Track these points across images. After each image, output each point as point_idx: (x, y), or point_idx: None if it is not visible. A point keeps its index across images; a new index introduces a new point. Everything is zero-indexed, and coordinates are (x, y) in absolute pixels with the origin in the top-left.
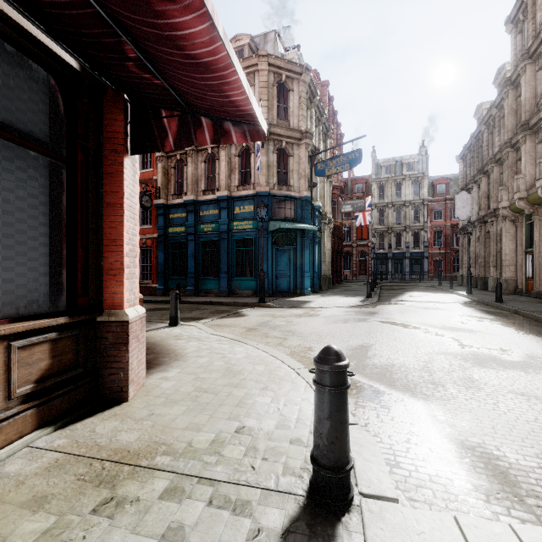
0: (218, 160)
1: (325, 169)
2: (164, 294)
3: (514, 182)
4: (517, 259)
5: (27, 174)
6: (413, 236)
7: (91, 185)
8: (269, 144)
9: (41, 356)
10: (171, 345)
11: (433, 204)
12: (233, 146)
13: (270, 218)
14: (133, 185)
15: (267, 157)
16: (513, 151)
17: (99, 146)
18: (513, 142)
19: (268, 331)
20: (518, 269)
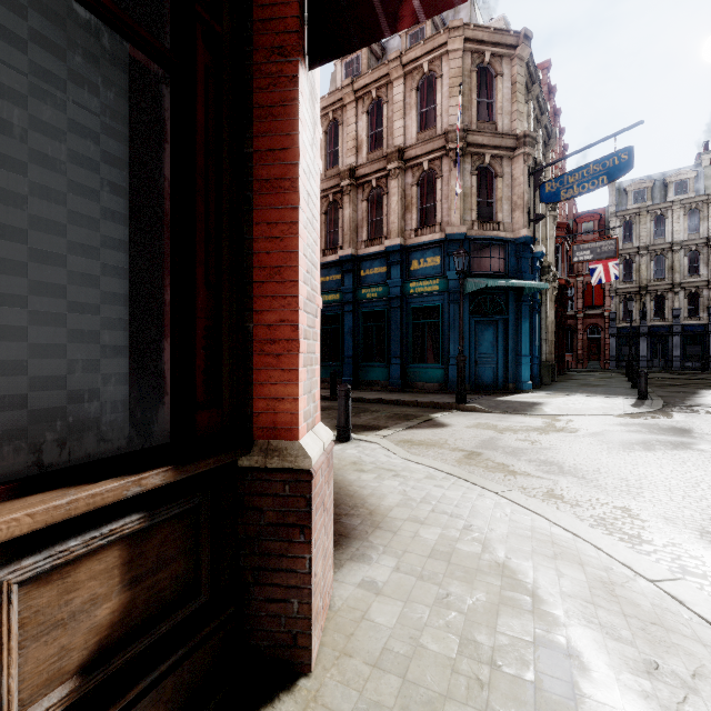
0: (386, 195)
1: (560, 190)
2: None
3: None
4: None
5: (66, 64)
6: (687, 299)
7: (225, 131)
8: (465, 161)
9: (99, 586)
10: (352, 483)
11: None
12: (408, 173)
13: (467, 274)
14: (312, 148)
15: (462, 182)
16: None
17: (243, 43)
18: None
19: (508, 460)
20: None
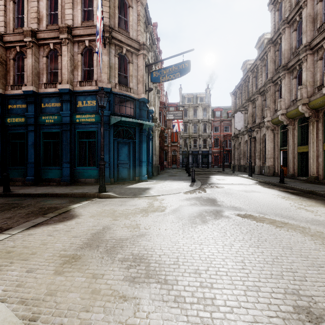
0: (60, 56)
1: (160, 76)
2: (1, 184)
3: (278, 103)
4: (275, 154)
5: None
6: (203, 141)
7: None
8: (111, 47)
9: None
10: None
11: (214, 122)
12: (76, 45)
13: (112, 114)
14: None
15: (109, 58)
16: (273, 85)
17: None
18: (274, 79)
19: (101, 266)
20: (275, 160)
